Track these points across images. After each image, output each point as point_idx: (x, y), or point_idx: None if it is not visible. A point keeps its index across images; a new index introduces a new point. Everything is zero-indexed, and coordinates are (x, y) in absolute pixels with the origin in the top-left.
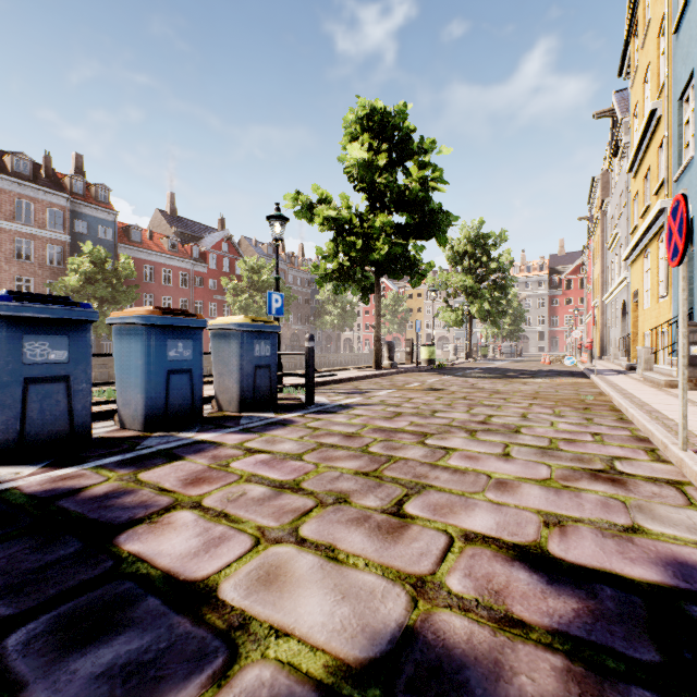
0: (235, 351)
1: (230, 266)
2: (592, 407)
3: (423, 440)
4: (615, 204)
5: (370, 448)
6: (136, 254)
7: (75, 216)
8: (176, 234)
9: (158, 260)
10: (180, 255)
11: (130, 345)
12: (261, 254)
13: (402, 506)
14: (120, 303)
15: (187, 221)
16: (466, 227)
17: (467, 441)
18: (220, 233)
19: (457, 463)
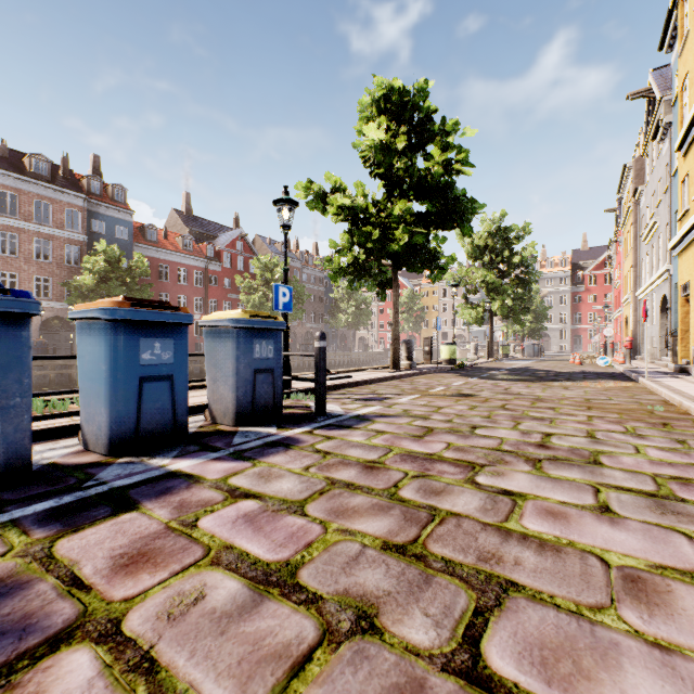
0: (231, 352)
1: (244, 264)
2: (672, 423)
3: (472, 476)
4: (652, 191)
5: (401, 490)
6: (152, 253)
7: (92, 216)
8: (191, 233)
9: (173, 259)
10: (195, 254)
11: (93, 346)
12: (275, 252)
13: (478, 649)
14: None
15: (203, 220)
16: (487, 219)
17: (535, 480)
18: (234, 232)
19: (538, 526)
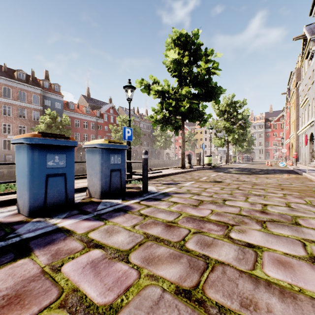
0: (98, 161)
1: (113, 120)
2: None
3: (227, 233)
4: (305, 83)
5: (187, 243)
6: (71, 115)
7: (45, 98)
8: (90, 106)
9: (81, 117)
10: (91, 115)
11: (22, 158)
12: (128, 114)
13: None
14: None
15: (95, 100)
16: (226, 98)
17: (265, 236)
18: (109, 105)
19: (276, 274)
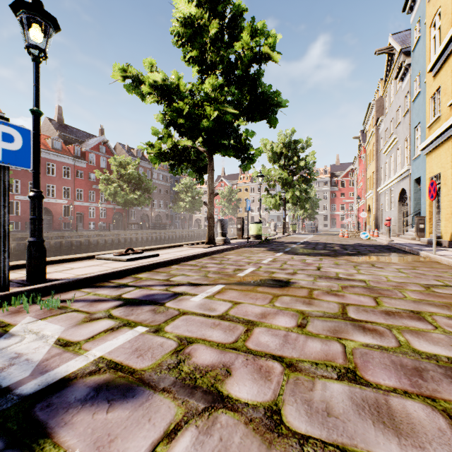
0: None
1: (106, 163)
2: None
3: None
4: (391, 118)
5: None
6: None
7: None
8: (60, 136)
9: (43, 156)
10: (63, 153)
11: None
12: (132, 156)
13: None
14: None
15: (73, 129)
16: (282, 134)
17: None
18: (98, 138)
19: None
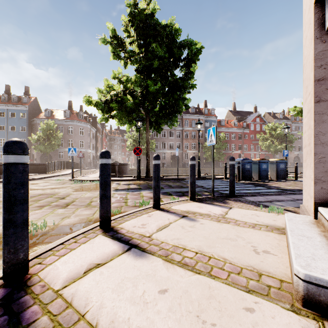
0: (275, 166)
1: (259, 127)
2: None
3: None
4: None
5: None
6: (222, 130)
7: (205, 121)
8: (236, 119)
9: (230, 131)
10: (238, 127)
11: (255, 165)
12: (276, 119)
13: None
14: (221, 149)
15: (240, 112)
16: None
17: None
18: (255, 114)
19: None
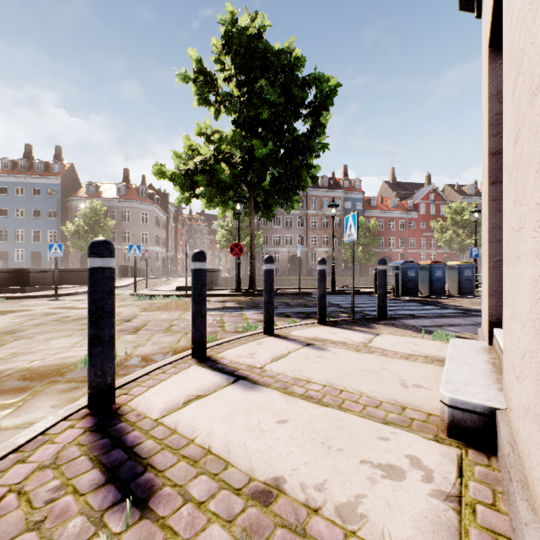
0: (456, 274)
1: (435, 210)
2: None
3: None
4: None
5: None
6: (374, 214)
7: (345, 200)
8: (396, 196)
9: (386, 215)
10: (399, 209)
11: (423, 272)
12: (463, 195)
13: None
14: (371, 246)
15: (402, 184)
16: None
17: None
18: (427, 187)
19: None
